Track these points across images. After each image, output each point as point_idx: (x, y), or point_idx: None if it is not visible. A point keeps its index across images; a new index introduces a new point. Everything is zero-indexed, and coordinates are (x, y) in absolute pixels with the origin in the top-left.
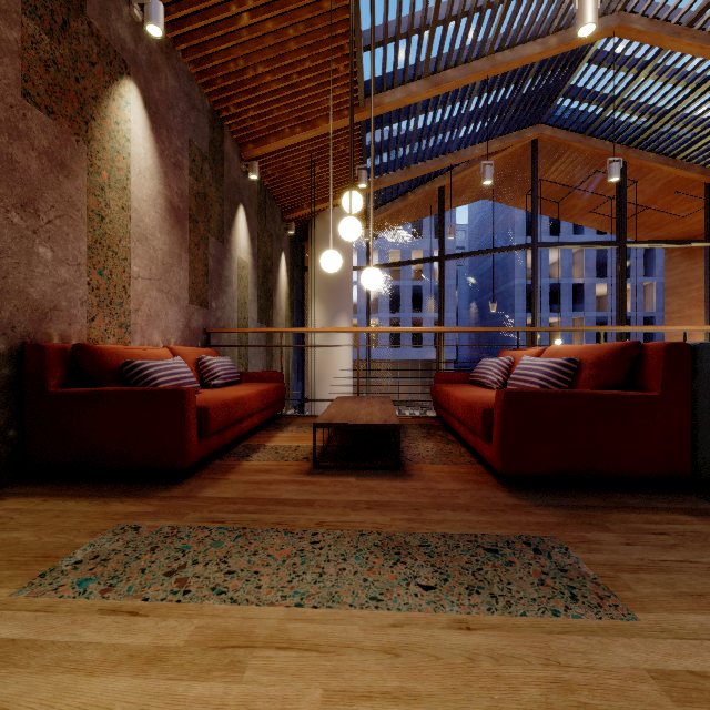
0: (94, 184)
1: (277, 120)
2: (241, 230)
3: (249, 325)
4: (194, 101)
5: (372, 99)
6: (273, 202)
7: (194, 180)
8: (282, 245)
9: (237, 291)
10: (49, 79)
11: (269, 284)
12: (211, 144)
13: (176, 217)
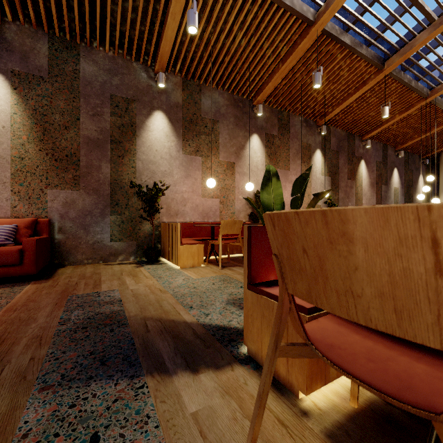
0: (356, 188)
1: (410, 136)
2: (395, 177)
3: None
4: (377, 149)
5: (435, 150)
6: (413, 155)
7: (377, 171)
8: (419, 171)
9: (393, 199)
10: (350, 173)
11: (410, 192)
12: (382, 156)
13: (372, 185)
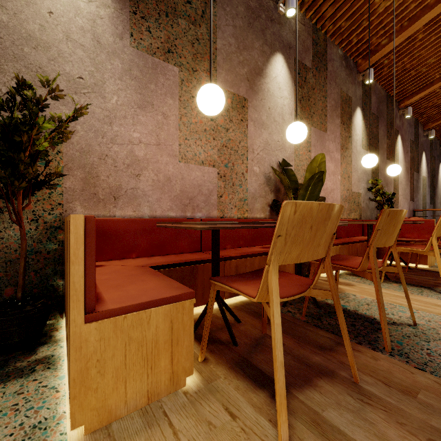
0: None
1: None
2: (423, 163)
3: (426, 206)
4: (410, 123)
5: None
6: (435, 139)
7: (410, 153)
8: (439, 159)
9: (422, 191)
10: (388, 151)
11: (433, 183)
12: (414, 135)
13: (406, 171)
